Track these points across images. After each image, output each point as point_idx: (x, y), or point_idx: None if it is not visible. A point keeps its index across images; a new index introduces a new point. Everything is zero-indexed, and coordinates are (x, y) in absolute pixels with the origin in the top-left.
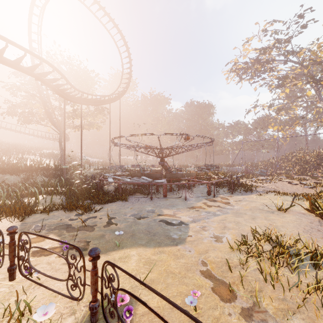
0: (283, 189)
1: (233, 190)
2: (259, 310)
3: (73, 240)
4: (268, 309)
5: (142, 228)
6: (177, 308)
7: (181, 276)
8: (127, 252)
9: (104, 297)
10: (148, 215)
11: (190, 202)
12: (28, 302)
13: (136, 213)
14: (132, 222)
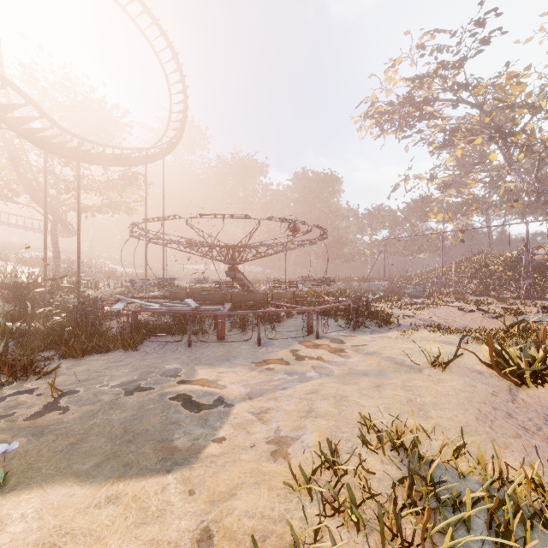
0: (447, 320)
1: (356, 324)
2: None
3: None
4: None
5: (117, 419)
6: None
7: None
8: (12, 506)
9: None
10: (156, 383)
11: (265, 349)
12: None
13: (134, 378)
14: (107, 404)
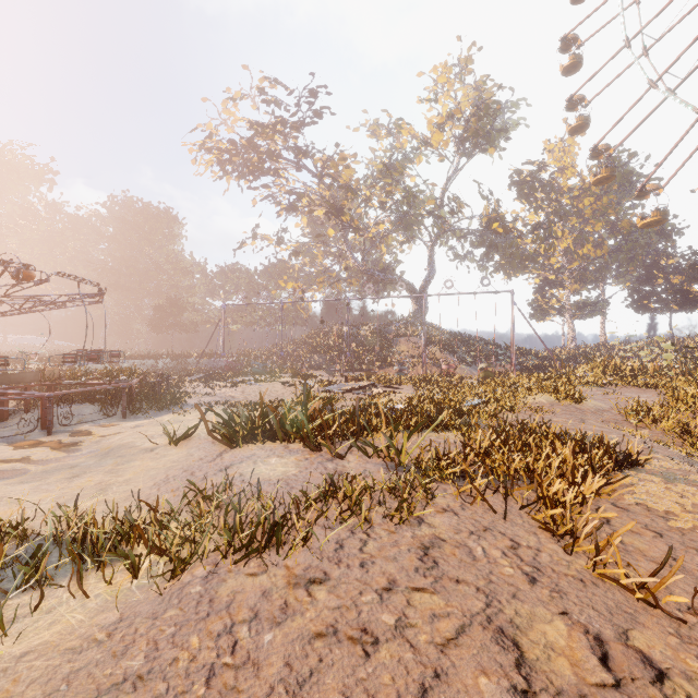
0: (249, 395)
1: (129, 409)
2: None
3: None
4: None
5: None
6: None
7: None
8: None
9: None
10: None
11: None
12: None
13: None
14: None
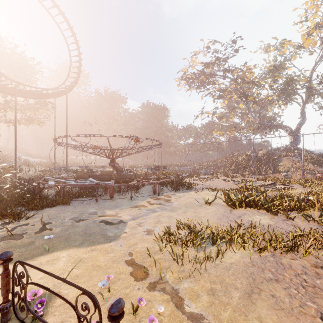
0: (216, 185)
1: (176, 188)
2: (163, 281)
3: None
4: (169, 279)
5: (79, 230)
6: (70, 284)
7: (106, 268)
8: (57, 255)
9: (15, 294)
10: (88, 217)
11: (135, 201)
12: None
13: (76, 216)
14: (70, 226)
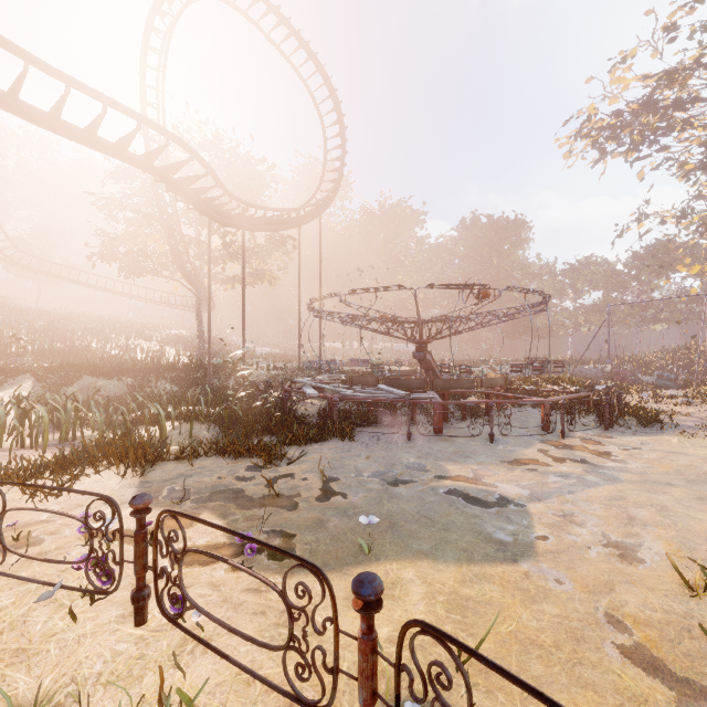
0: None
1: (608, 421)
2: None
3: (256, 530)
4: None
5: (410, 508)
6: None
7: (567, 659)
8: (394, 571)
9: None
10: (412, 477)
11: (503, 447)
12: (186, 692)
13: (381, 469)
14: (382, 493)
